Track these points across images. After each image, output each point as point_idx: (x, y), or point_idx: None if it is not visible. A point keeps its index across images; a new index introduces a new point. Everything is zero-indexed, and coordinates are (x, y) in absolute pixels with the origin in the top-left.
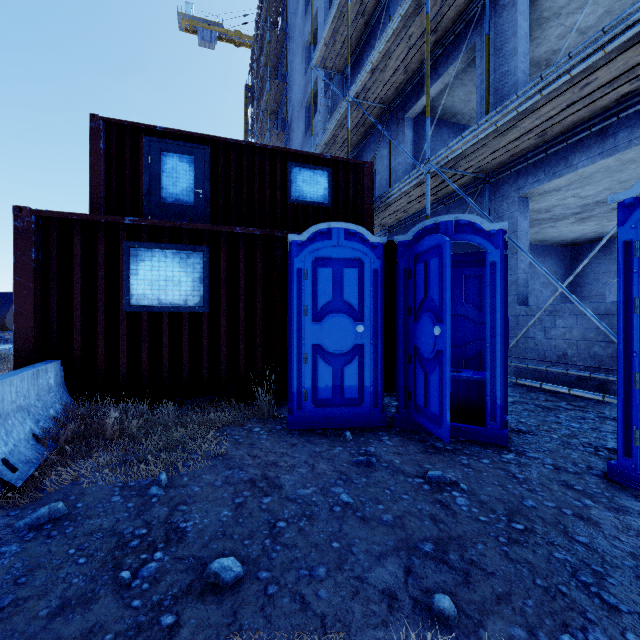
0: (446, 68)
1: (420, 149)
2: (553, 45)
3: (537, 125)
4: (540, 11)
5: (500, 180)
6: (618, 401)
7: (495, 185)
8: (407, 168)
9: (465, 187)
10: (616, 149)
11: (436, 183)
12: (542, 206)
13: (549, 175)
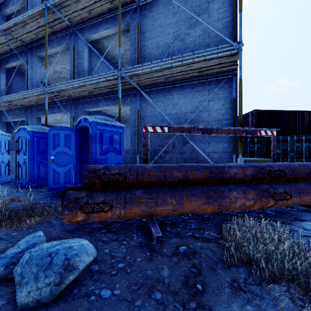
0: (17, 60)
1: (12, 82)
2: (60, 69)
3: (33, 100)
4: (50, 59)
5: (32, 109)
6: (15, 170)
7: (31, 110)
8: (2, 90)
9: (21, 108)
10: (55, 112)
11: (6, 104)
12: (57, 118)
13: (43, 113)
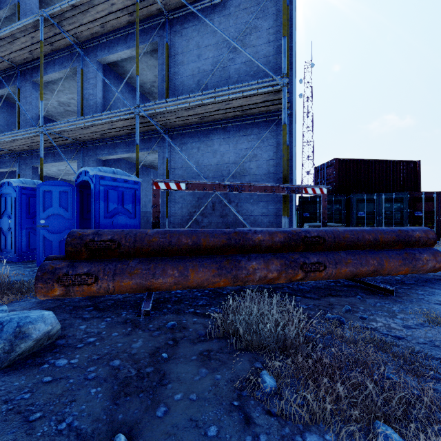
0: (4, 87)
1: None
2: (67, 100)
3: (25, 144)
4: (52, 87)
5: (26, 156)
6: None
7: (24, 158)
8: None
9: (10, 154)
10: (57, 160)
11: None
12: (63, 169)
13: None
